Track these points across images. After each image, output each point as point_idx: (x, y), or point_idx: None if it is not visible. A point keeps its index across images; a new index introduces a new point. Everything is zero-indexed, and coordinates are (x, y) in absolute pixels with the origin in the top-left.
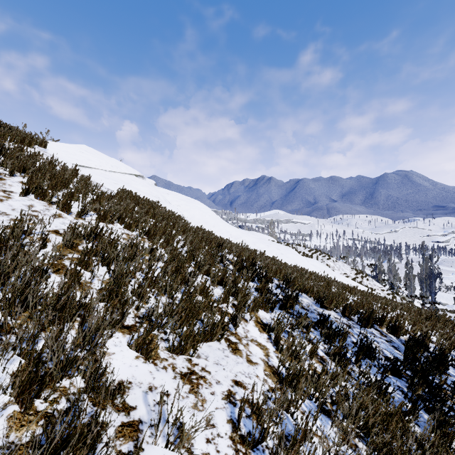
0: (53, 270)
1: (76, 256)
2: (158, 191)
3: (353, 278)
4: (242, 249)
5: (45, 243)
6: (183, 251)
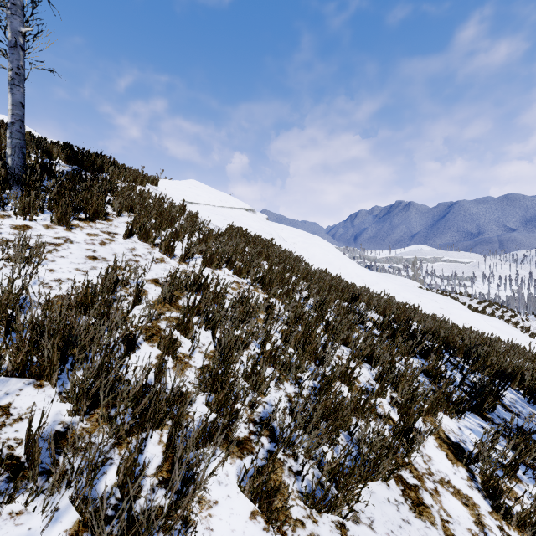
0: (145, 336)
1: (175, 315)
2: (271, 227)
3: None
4: (388, 303)
5: (139, 298)
6: (307, 305)
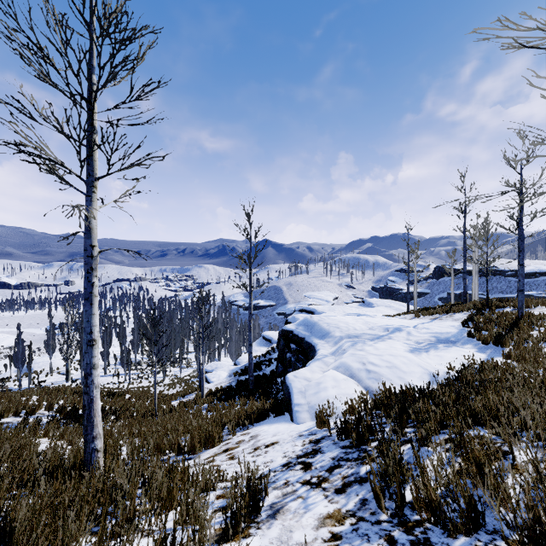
0: None
1: None
2: None
3: None
4: None
5: None
6: None
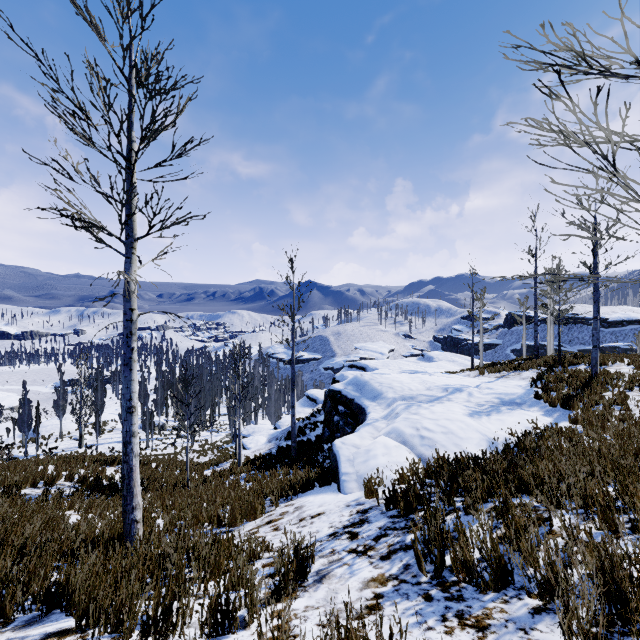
0: None
1: None
2: None
3: None
4: None
5: None
6: None
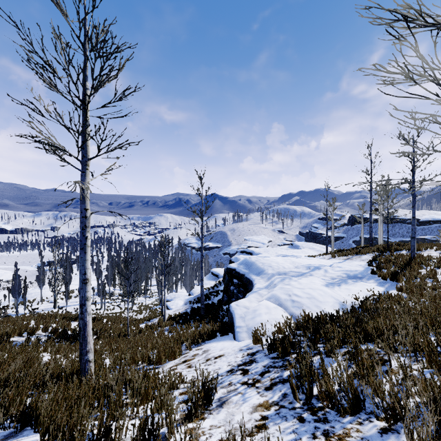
0: None
1: None
2: None
3: None
4: None
5: None
6: None
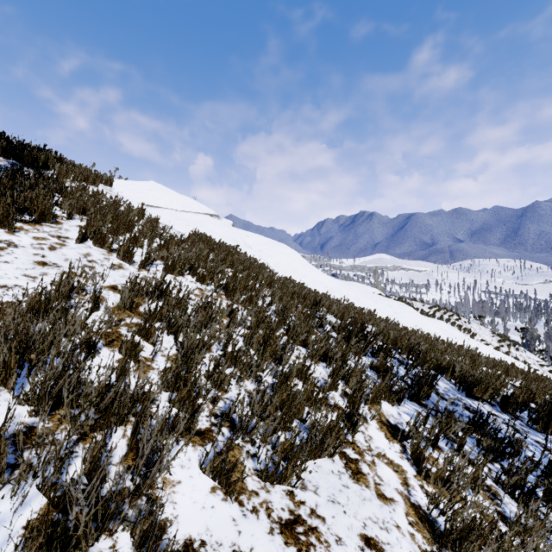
0: (105, 342)
1: (136, 321)
2: (237, 233)
3: (496, 347)
4: (347, 308)
5: (97, 304)
6: (270, 311)
